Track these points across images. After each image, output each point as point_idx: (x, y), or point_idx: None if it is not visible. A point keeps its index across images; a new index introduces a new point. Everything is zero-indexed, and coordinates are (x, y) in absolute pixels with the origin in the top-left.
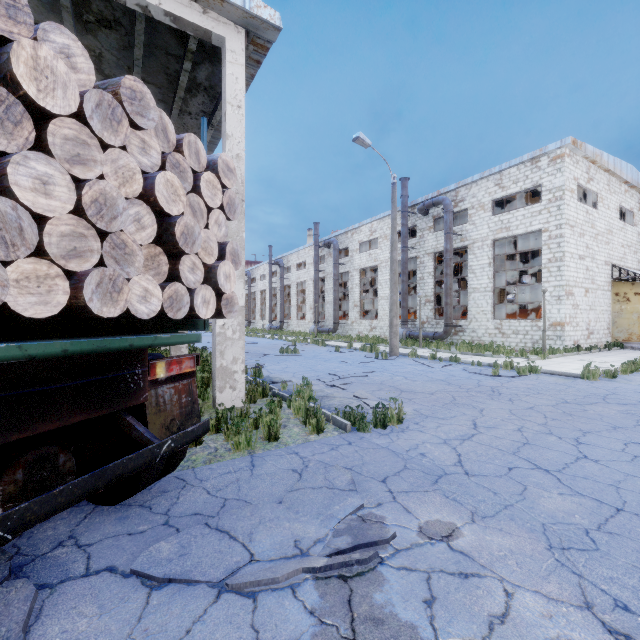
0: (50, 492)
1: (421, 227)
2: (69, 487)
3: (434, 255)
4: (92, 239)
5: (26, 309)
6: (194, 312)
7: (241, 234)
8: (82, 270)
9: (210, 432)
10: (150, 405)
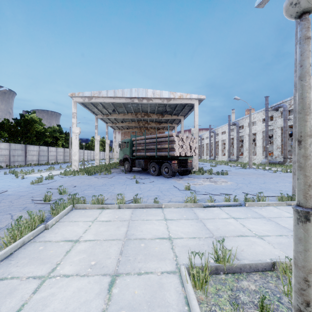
0: (184, 168)
1: (275, 116)
2: (185, 168)
3: (281, 128)
4: (186, 150)
5: (183, 155)
6: (192, 155)
7: (197, 139)
8: (185, 152)
9: (193, 173)
10: (188, 165)
